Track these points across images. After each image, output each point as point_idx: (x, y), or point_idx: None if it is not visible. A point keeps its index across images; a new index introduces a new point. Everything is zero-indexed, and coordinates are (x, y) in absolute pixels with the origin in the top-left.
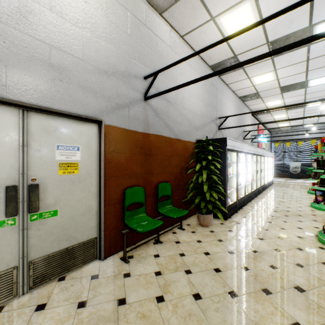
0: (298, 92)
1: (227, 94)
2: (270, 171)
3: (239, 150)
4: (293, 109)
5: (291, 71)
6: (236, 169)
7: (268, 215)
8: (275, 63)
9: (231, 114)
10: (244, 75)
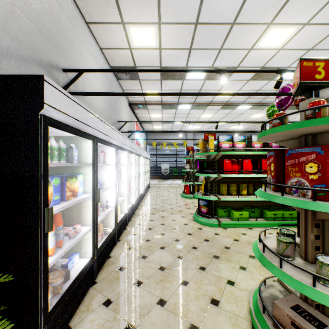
0: (176, 84)
1: (88, 41)
2: (148, 174)
3: (103, 138)
4: (168, 109)
5: (176, 40)
6: (94, 180)
7: (155, 265)
8: (161, 4)
9: (97, 84)
10: (114, 9)
